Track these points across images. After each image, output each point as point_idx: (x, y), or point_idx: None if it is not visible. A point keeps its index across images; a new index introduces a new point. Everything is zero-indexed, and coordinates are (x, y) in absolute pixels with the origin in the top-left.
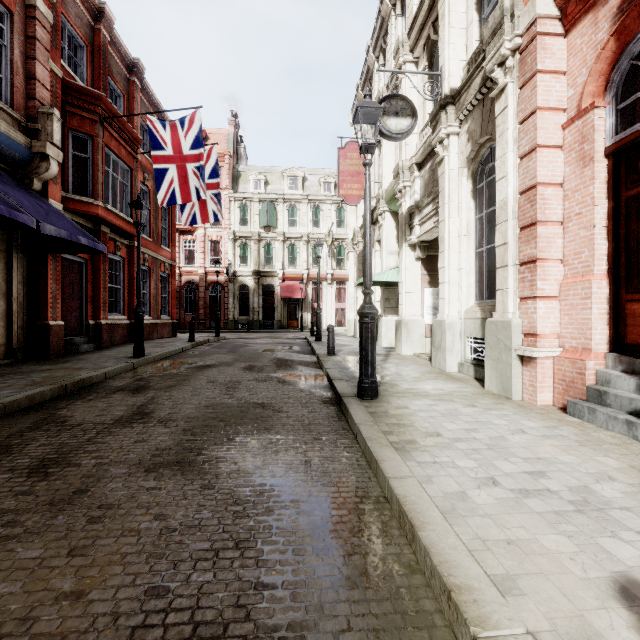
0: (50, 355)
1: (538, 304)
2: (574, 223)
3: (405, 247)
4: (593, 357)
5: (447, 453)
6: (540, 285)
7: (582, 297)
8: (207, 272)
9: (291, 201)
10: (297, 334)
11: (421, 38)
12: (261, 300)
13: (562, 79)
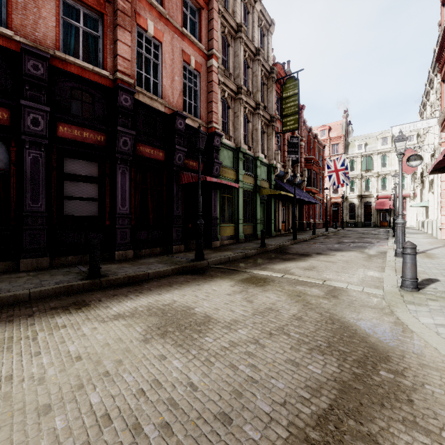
0: (304, 230)
1: (442, 217)
2: None
3: (430, 193)
4: None
5: None
6: (442, 212)
7: None
8: (331, 198)
9: (382, 153)
10: (385, 229)
11: None
12: (362, 211)
13: None
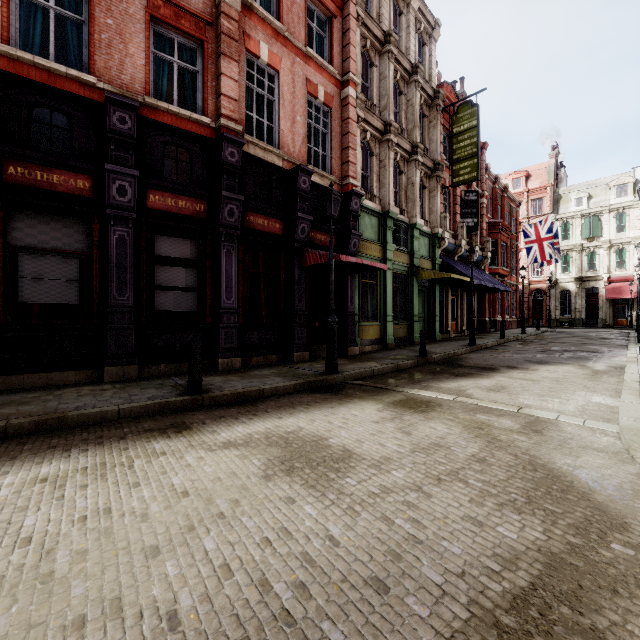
0: (486, 331)
1: None
2: None
3: None
4: None
5: None
6: None
7: None
8: (530, 282)
9: (618, 209)
10: (623, 330)
11: None
12: (583, 302)
13: None
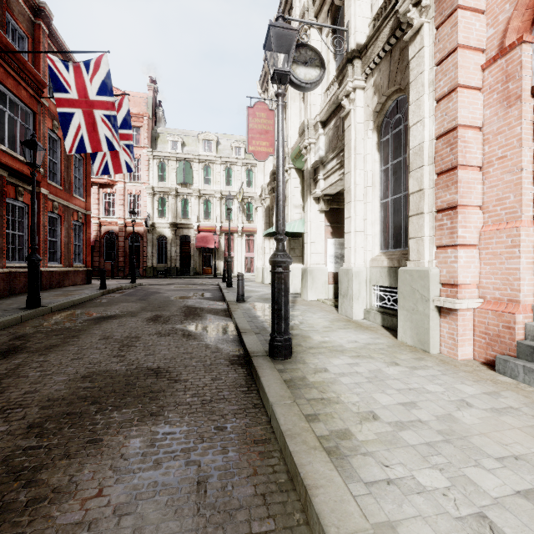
0: None
1: (459, 253)
2: (496, 167)
3: (310, 200)
4: (522, 310)
5: (398, 456)
6: (461, 232)
7: (508, 245)
8: (126, 223)
9: (206, 162)
10: (211, 280)
11: (325, 3)
12: (178, 249)
13: (481, 18)
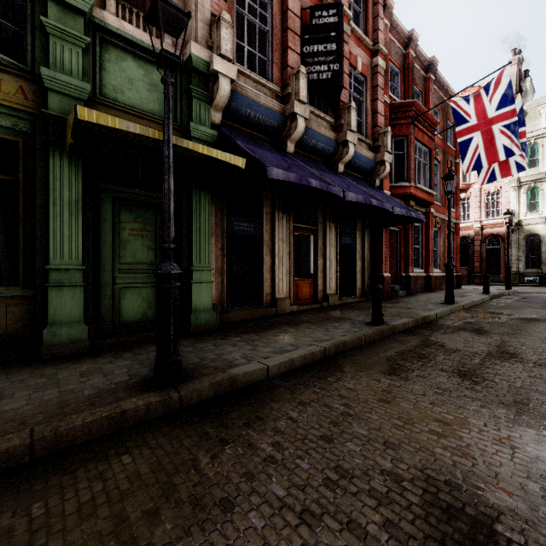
0: (384, 297)
1: None
2: None
3: None
4: None
5: None
6: None
7: None
8: (483, 225)
9: None
10: None
11: None
12: None
13: None
